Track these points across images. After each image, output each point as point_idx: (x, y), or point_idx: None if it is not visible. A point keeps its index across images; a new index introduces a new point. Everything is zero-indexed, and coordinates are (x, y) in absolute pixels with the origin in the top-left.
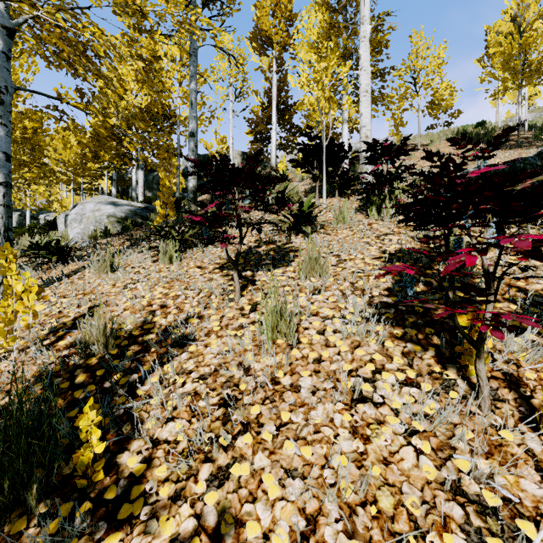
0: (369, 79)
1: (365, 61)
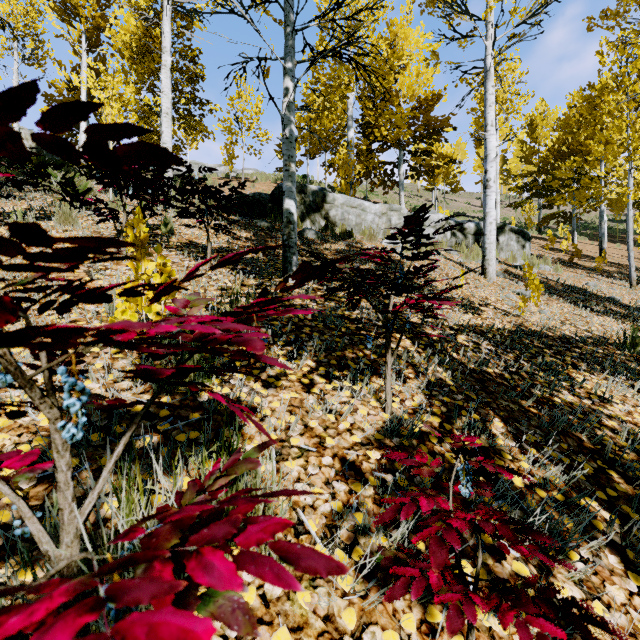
0: (170, 104)
1: (166, 87)
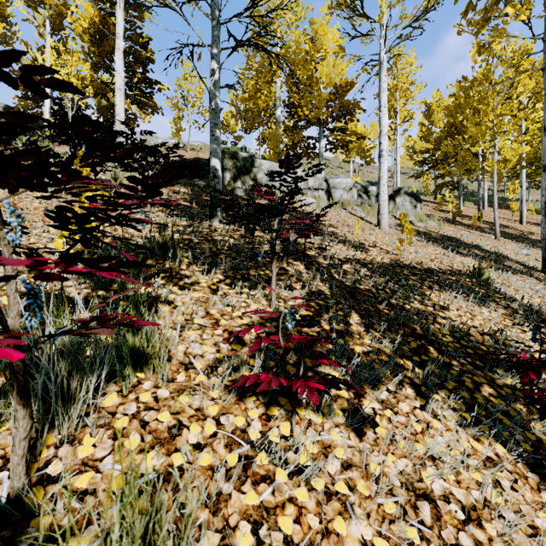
0: (123, 81)
1: (119, 67)
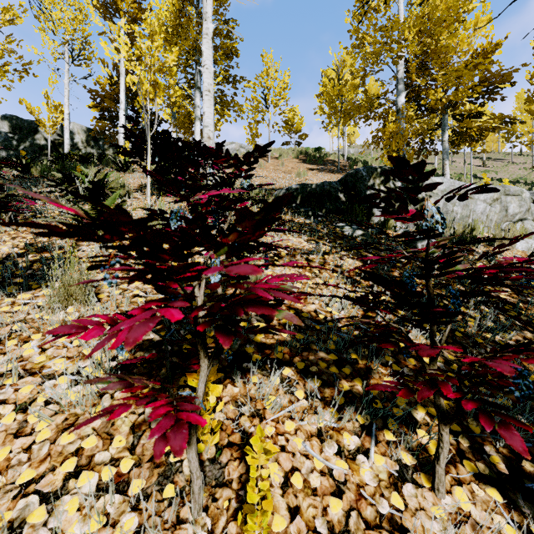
0: (212, 79)
1: (207, 59)
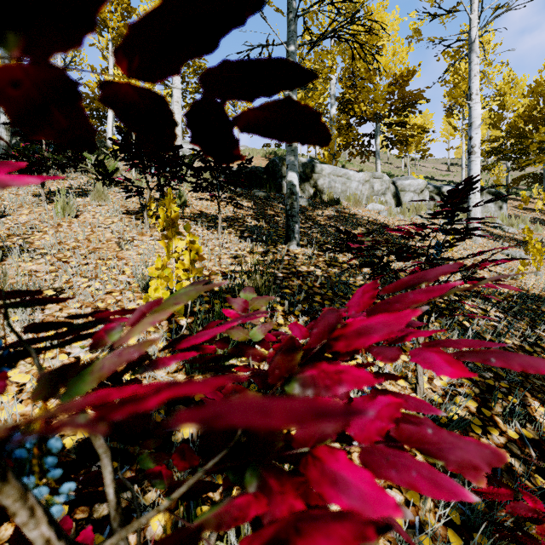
0: (180, 93)
1: (177, 79)
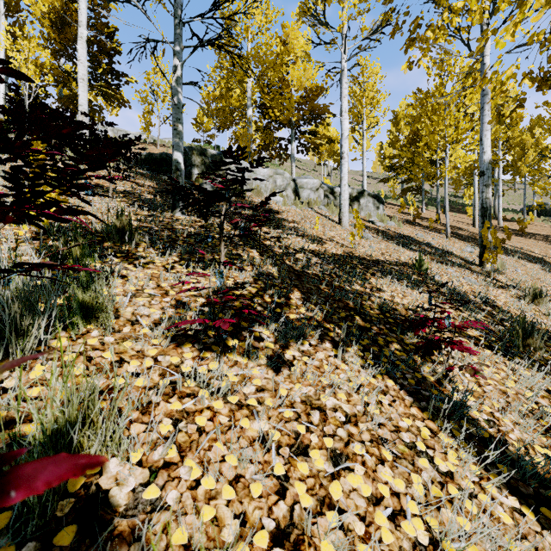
0: (86, 71)
1: (82, 56)
